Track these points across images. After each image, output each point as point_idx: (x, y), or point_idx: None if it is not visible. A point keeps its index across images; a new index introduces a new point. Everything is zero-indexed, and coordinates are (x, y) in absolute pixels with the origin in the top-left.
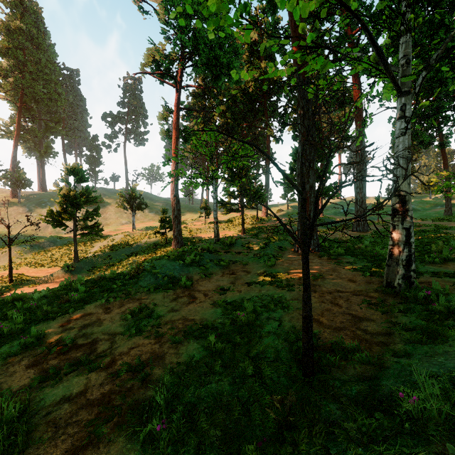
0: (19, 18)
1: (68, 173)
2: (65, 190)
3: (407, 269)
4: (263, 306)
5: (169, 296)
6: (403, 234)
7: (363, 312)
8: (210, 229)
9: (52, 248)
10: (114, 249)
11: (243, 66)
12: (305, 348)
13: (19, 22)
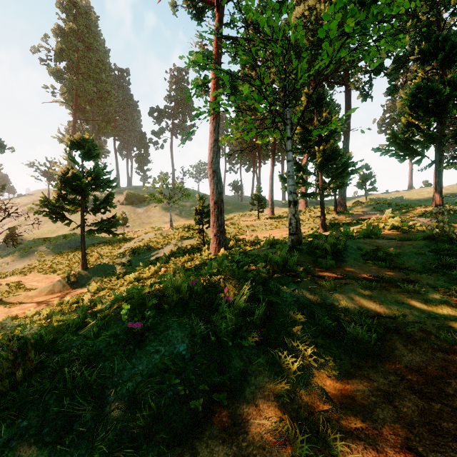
0: (72, 21)
1: (72, 146)
2: (65, 169)
3: None
4: None
5: None
6: None
7: None
8: (266, 226)
9: (78, 248)
10: (136, 251)
11: None
12: None
13: (72, 23)
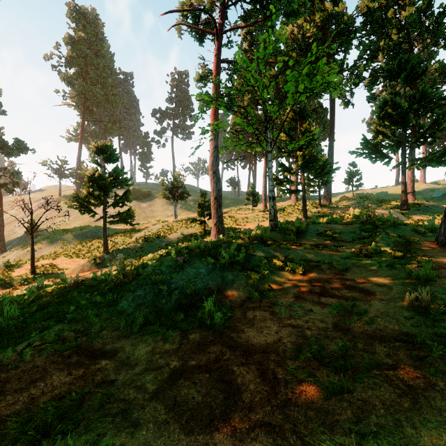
0: (82, 30)
1: (97, 151)
2: (92, 171)
3: None
4: None
5: (164, 357)
6: None
7: None
8: (259, 218)
9: (94, 238)
10: (148, 240)
11: (300, 15)
12: None
13: (81, 32)
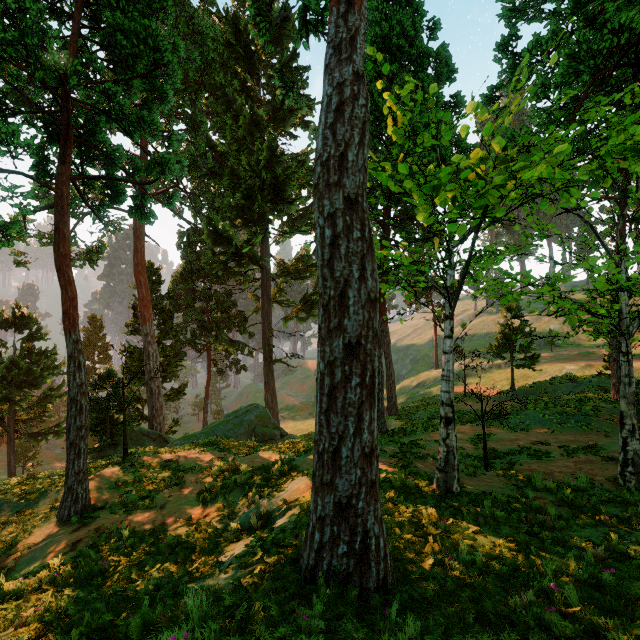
0: None
1: (505, 311)
2: (501, 328)
3: (622, 469)
4: (530, 454)
5: (508, 434)
6: (620, 441)
7: (561, 475)
8: None
9: (506, 370)
10: (553, 383)
11: None
12: (483, 456)
13: None
